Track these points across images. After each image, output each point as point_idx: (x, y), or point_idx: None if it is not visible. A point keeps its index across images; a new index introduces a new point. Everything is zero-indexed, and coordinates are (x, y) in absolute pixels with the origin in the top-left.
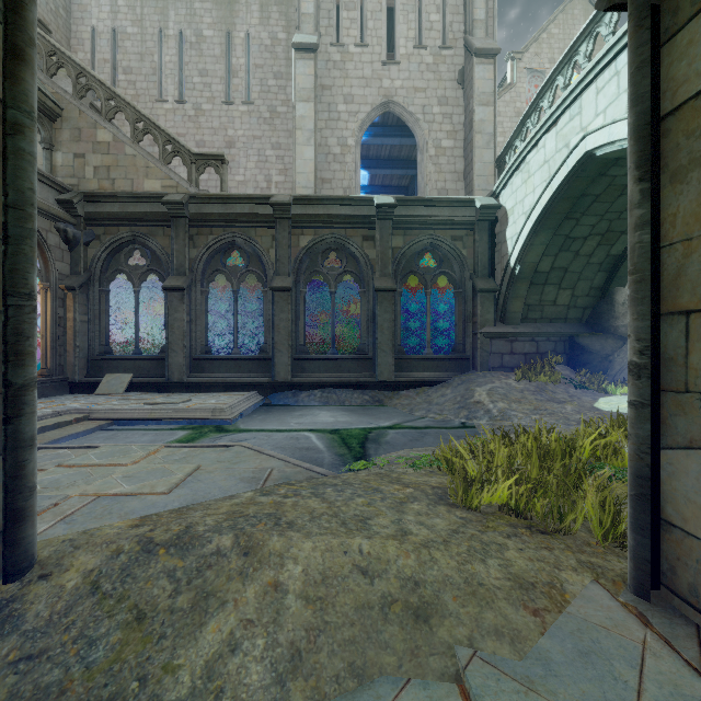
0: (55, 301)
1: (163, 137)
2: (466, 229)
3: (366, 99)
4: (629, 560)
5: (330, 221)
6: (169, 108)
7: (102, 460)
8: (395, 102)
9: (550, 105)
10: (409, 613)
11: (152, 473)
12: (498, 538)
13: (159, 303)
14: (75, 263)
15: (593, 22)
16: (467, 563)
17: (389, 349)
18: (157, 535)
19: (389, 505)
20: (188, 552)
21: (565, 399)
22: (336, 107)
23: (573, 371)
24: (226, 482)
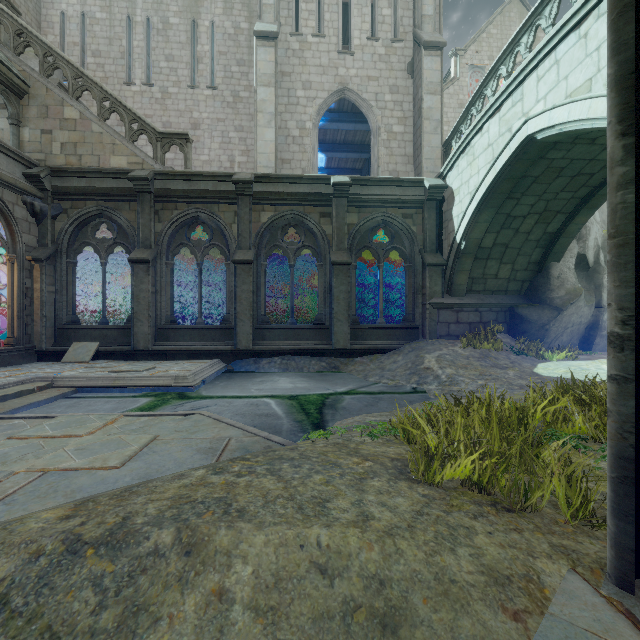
0: (22, 272)
1: (129, 116)
2: (415, 207)
3: (323, 85)
4: (609, 547)
5: (289, 199)
6: (136, 91)
7: (56, 431)
8: (350, 89)
9: (493, 93)
10: (374, 623)
11: (107, 445)
12: (465, 519)
13: (128, 276)
14: (42, 235)
15: (533, 15)
16: (435, 554)
17: (344, 319)
18: (87, 530)
19: (348, 483)
20: (121, 552)
21: (507, 365)
22: (295, 93)
23: (513, 339)
24: (182, 453)
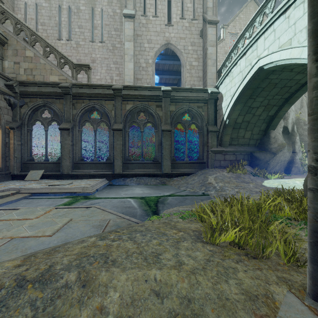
0: (4, 134)
1: (59, 55)
2: (203, 103)
3: (157, 41)
4: (308, 279)
5: (140, 98)
6: (63, 43)
7: (19, 216)
8: (171, 43)
9: (242, 46)
10: None
11: (45, 224)
12: (232, 263)
13: (59, 136)
14: (14, 116)
15: (262, 7)
16: (217, 283)
17: (168, 158)
18: (29, 273)
19: (171, 244)
20: (47, 286)
21: (249, 181)
22: (144, 45)
23: (252, 168)
24: (84, 228)
